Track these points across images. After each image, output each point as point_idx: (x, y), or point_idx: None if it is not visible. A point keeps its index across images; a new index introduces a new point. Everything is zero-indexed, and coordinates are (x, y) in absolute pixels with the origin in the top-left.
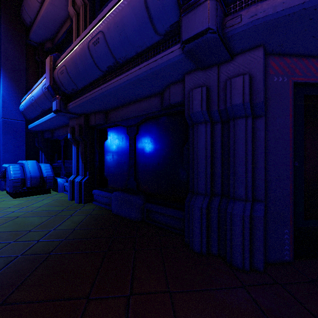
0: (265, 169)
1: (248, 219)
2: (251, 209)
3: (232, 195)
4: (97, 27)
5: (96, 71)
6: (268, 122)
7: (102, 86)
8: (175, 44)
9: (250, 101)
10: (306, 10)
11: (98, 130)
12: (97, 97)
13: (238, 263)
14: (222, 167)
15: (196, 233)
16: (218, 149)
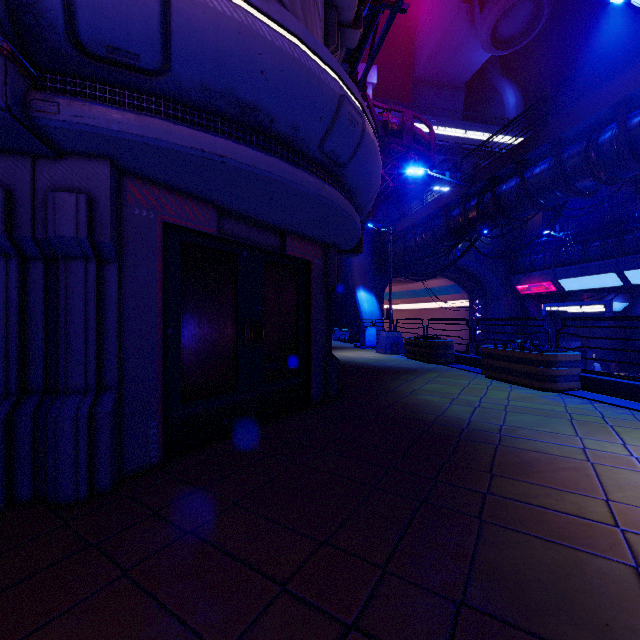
0: (120, 341)
1: (84, 419)
2: (93, 404)
3: (63, 387)
4: None
5: None
6: (126, 272)
7: None
8: None
9: (89, 236)
10: (149, 145)
11: None
12: None
13: (67, 495)
14: (47, 340)
15: None
16: (39, 308)
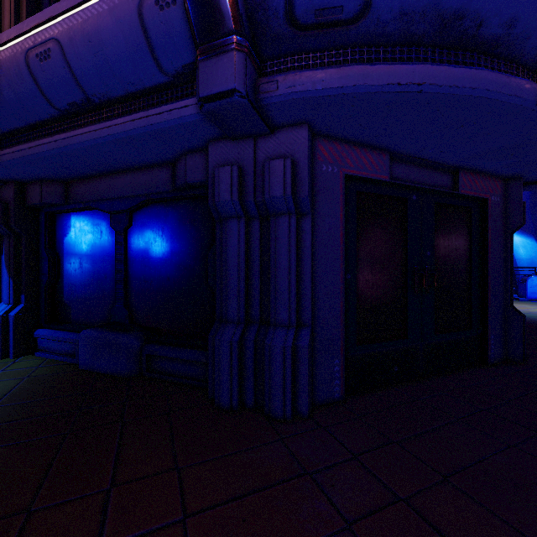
0: (312, 284)
1: (290, 350)
2: (294, 338)
3: (273, 321)
4: (46, 28)
5: (44, 107)
6: (316, 223)
7: (58, 136)
8: (191, 95)
9: (292, 193)
10: (346, 95)
11: (47, 214)
12: (46, 155)
13: (278, 412)
14: (261, 282)
15: (224, 381)
16: (256, 256)
